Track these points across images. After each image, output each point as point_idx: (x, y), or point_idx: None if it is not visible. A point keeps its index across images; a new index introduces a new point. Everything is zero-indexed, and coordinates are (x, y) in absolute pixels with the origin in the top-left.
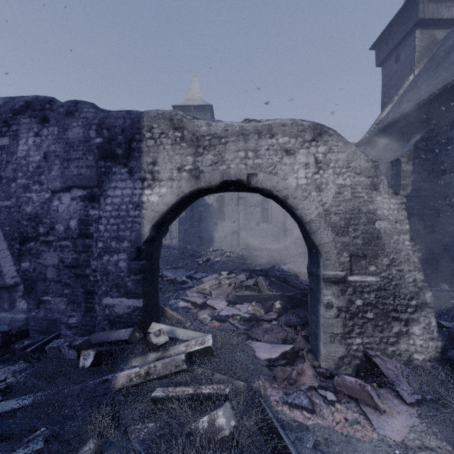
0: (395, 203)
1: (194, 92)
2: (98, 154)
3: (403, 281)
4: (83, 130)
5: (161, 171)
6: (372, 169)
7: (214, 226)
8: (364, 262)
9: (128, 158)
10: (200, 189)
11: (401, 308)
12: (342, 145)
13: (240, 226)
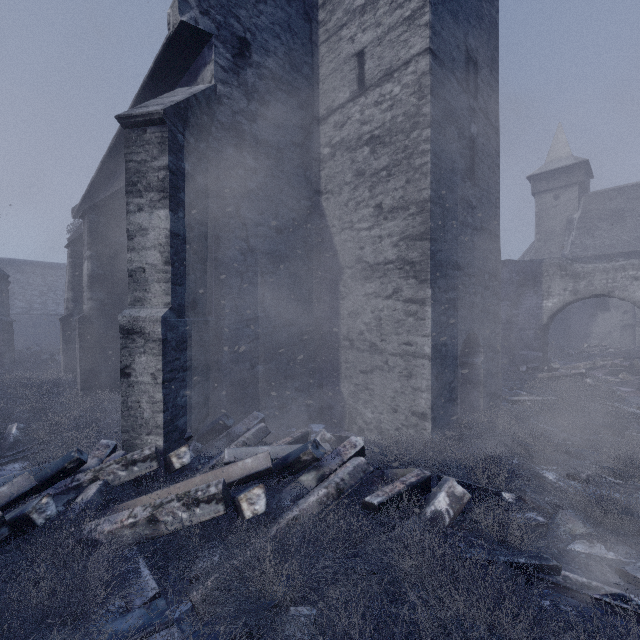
0: None
1: (557, 149)
2: (517, 285)
3: None
4: (508, 274)
5: (553, 291)
6: None
7: (591, 318)
8: None
9: (533, 286)
10: (577, 299)
11: None
12: None
13: (637, 318)
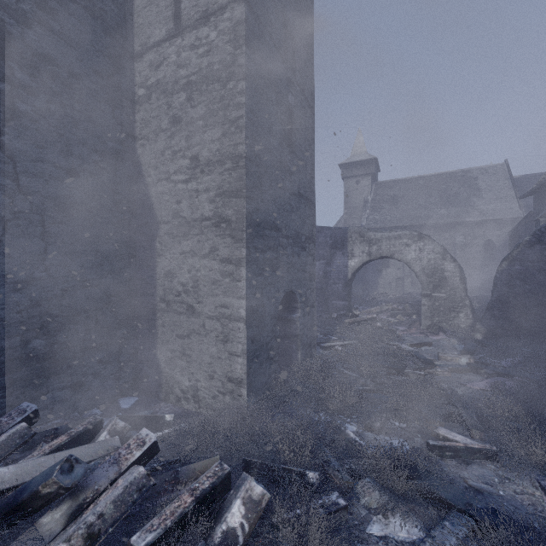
0: (453, 265)
1: (358, 147)
2: (330, 247)
3: (456, 296)
4: (324, 238)
5: (355, 253)
6: (443, 252)
7: (379, 273)
8: (439, 288)
9: (342, 248)
10: (371, 260)
11: (455, 307)
12: (430, 242)
13: (405, 273)
